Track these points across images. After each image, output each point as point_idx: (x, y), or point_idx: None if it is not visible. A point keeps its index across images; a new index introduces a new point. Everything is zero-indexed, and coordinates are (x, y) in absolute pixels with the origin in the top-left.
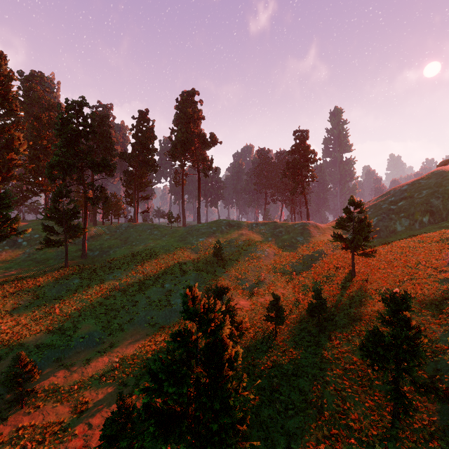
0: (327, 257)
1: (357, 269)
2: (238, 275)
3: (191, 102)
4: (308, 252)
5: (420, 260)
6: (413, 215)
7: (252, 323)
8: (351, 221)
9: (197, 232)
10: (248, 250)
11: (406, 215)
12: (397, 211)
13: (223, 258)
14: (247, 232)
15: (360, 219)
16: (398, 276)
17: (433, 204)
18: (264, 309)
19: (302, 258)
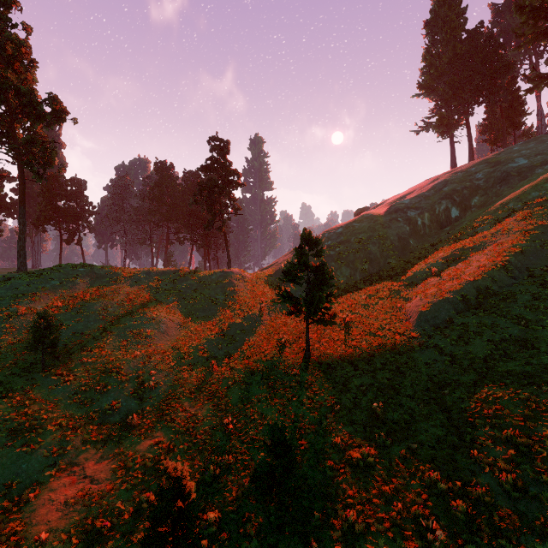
0: (263, 325)
1: (309, 343)
2: (96, 385)
3: (0, 18)
4: (234, 319)
5: (382, 323)
6: (353, 262)
7: (109, 542)
8: (305, 269)
9: (6, 291)
10: (127, 323)
11: (346, 263)
12: (336, 258)
13: (64, 347)
14: (128, 288)
15: (316, 266)
16: (366, 350)
17: (371, 250)
18: (150, 473)
19: (226, 330)
